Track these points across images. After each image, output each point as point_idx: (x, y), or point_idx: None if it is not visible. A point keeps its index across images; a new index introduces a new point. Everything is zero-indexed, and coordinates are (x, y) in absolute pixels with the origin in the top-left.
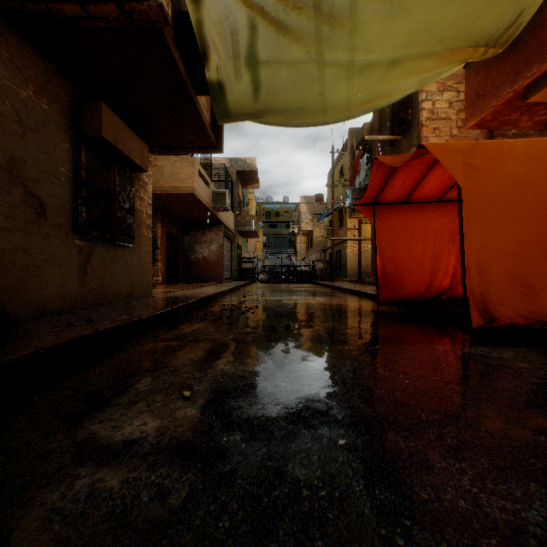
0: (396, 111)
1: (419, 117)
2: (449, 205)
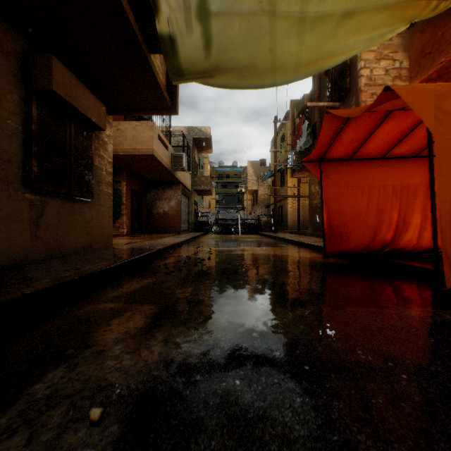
0: (334, 81)
1: (357, 84)
2: (392, 162)
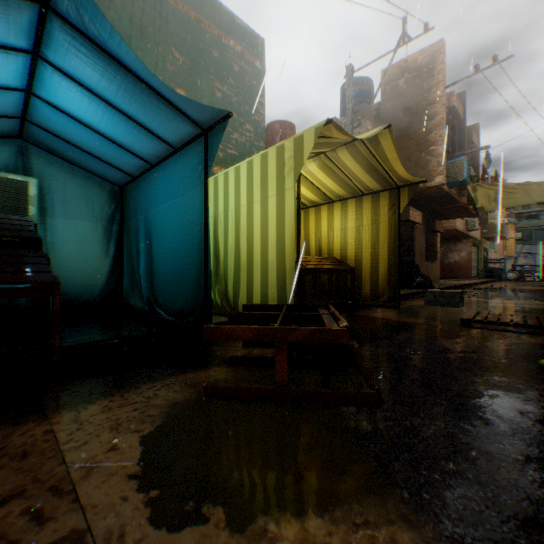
0: None
1: None
2: None
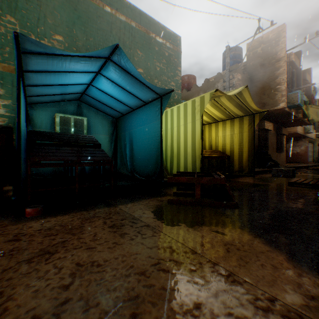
0: None
1: None
2: None
